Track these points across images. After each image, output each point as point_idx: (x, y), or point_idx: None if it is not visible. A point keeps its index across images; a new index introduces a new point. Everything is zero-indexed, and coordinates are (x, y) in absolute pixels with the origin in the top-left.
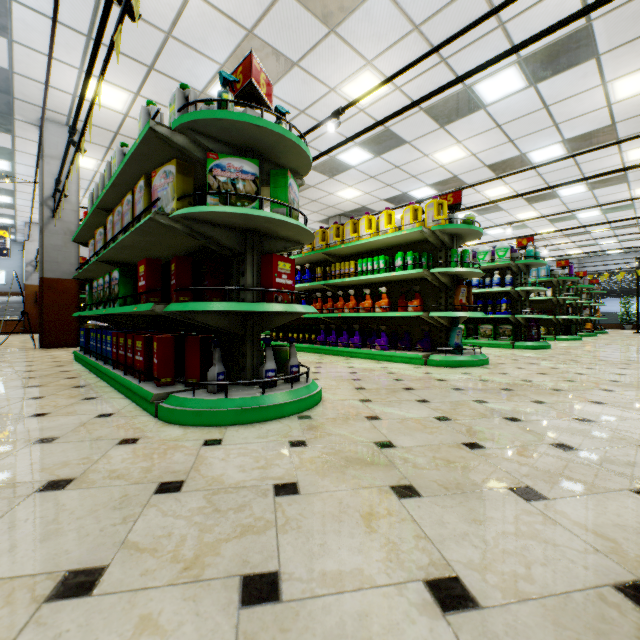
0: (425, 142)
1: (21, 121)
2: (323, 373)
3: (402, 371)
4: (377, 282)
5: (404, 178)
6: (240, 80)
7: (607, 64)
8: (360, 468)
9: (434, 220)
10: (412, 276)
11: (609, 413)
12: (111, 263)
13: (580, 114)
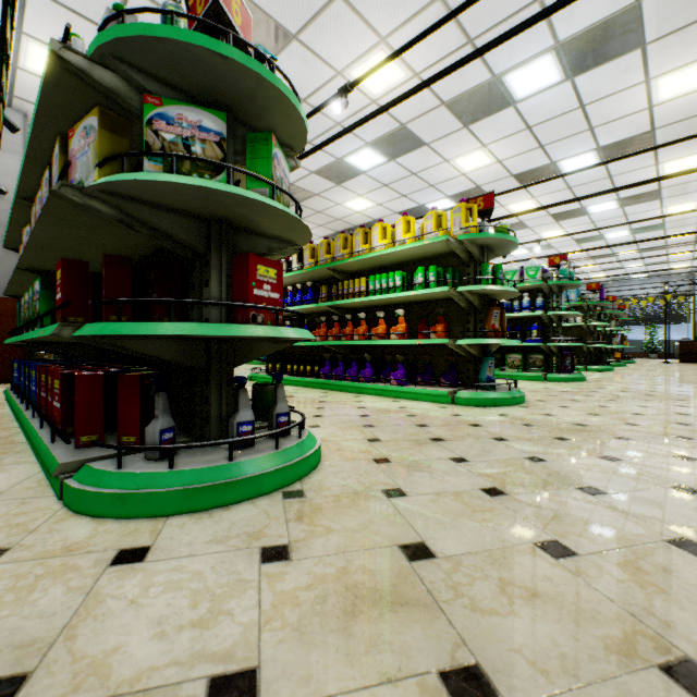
0: (446, 144)
1: None
2: (326, 417)
3: (425, 412)
4: (392, 303)
5: (421, 187)
6: (201, 1)
7: (653, 56)
8: (379, 617)
9: (462, 227)
10: (435, 296)
11: None
12: (40, 272)
13: (618, 117)
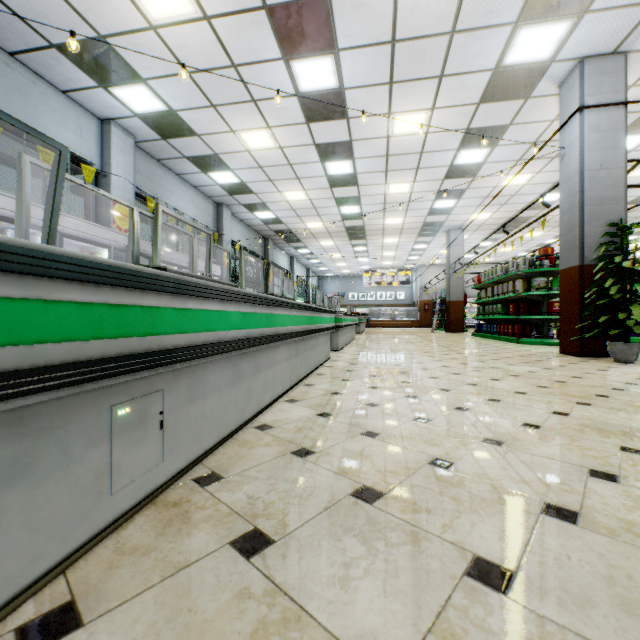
0: None
1: (440, 232)
2: None
3: None
4: None
5: None
6: (541, 253)
7: None
8: None
9: None
10: None
11: None
12: (494, 300)
13: None
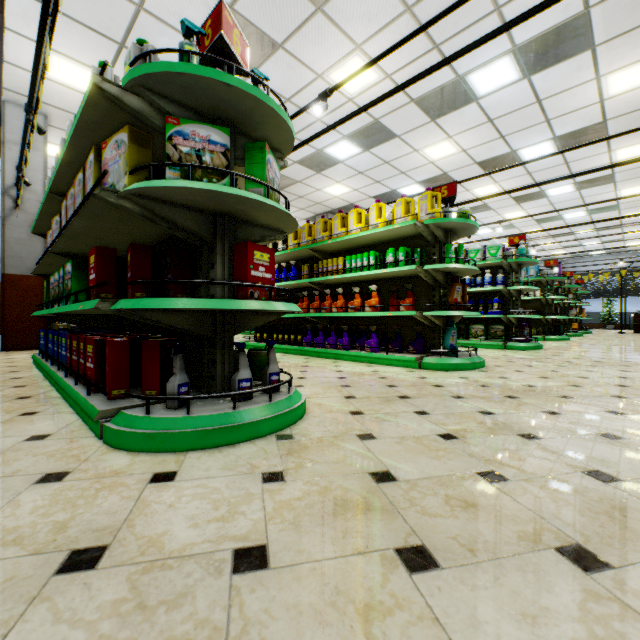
0: (415, 136)
1: None
2: (309, 378)
3: (395, 375)
4: (367, 280)
5: (393, 174)
6: (209, 35)
7: (602, 56)
8: (353, 517)
9: (428, 213)
10: (404, 273)
11: (634, 426)
12: (68, 255)
13: (572, 110)
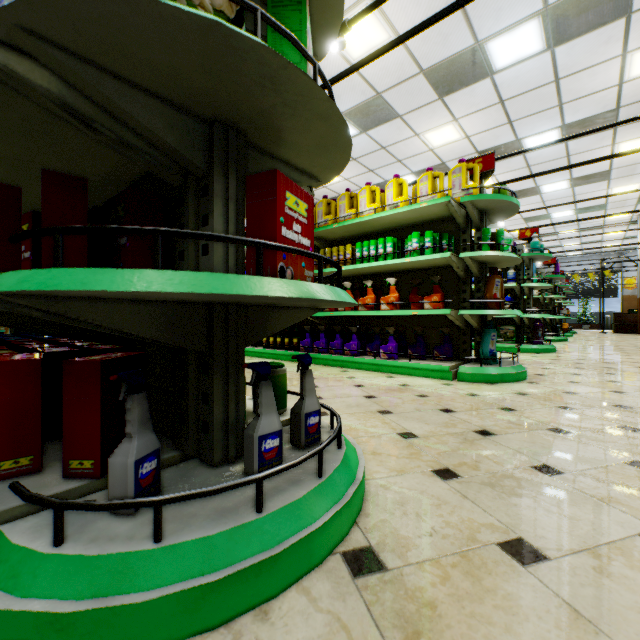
0: (419, 117)
1: None
2: (327, 399)
3: (435, 392)
4: (377, 273)
5: (389, 162)
6: None
7: (635, 27)
8: None
9: (464, 189)
10: (429, 264)
11: None
12: None
13: (588, 93)
